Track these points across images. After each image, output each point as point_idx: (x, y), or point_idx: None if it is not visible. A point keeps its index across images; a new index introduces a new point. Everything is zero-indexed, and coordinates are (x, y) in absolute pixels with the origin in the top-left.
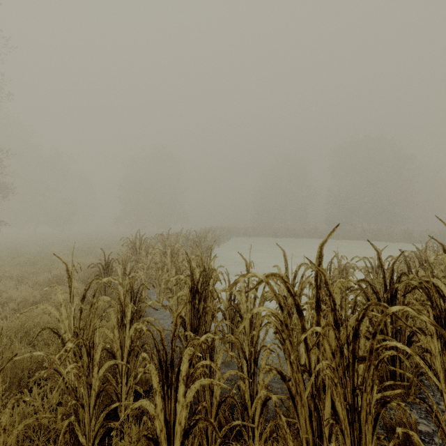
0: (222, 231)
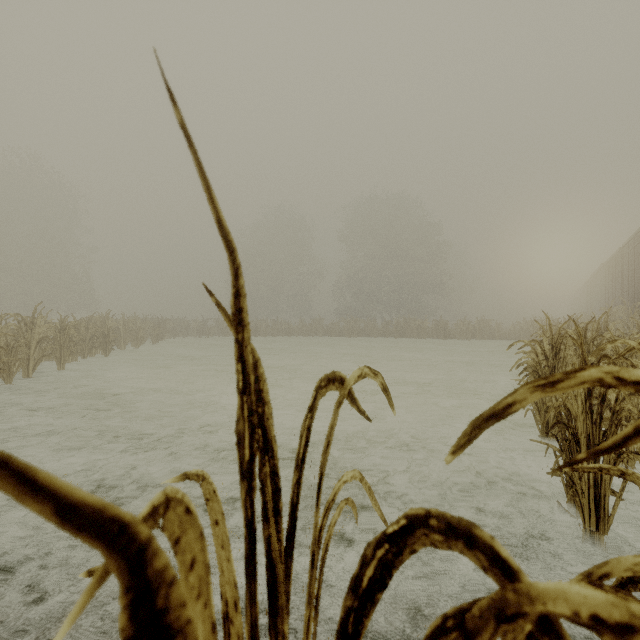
0: (132, 321)
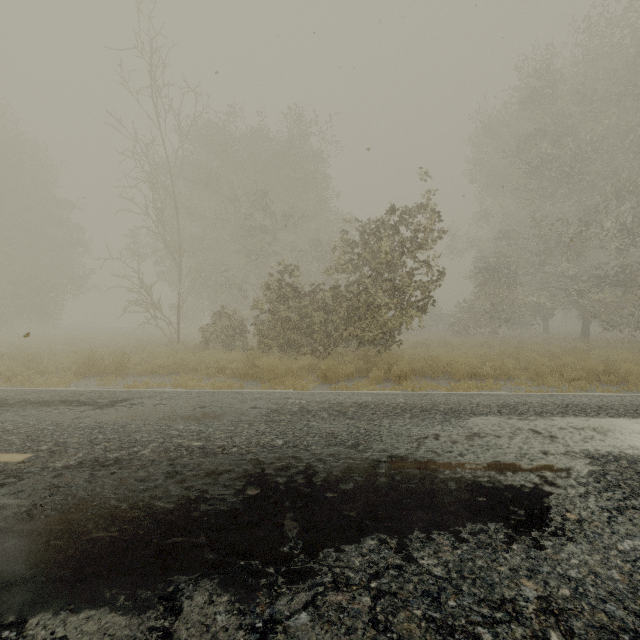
0: None
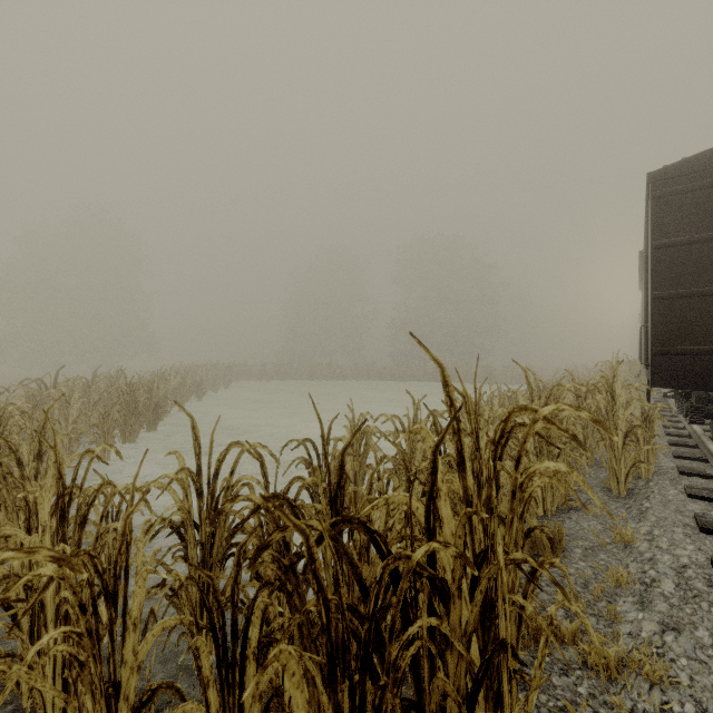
0: (212, 370)
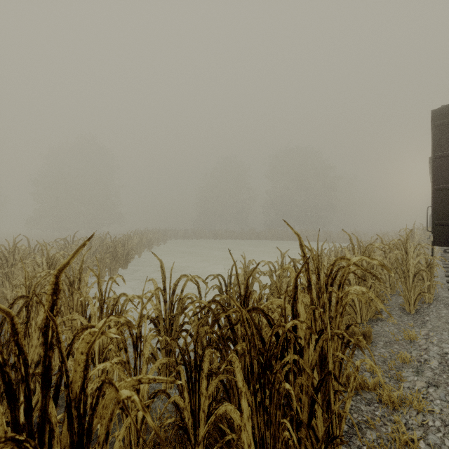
0: (156, 233)
